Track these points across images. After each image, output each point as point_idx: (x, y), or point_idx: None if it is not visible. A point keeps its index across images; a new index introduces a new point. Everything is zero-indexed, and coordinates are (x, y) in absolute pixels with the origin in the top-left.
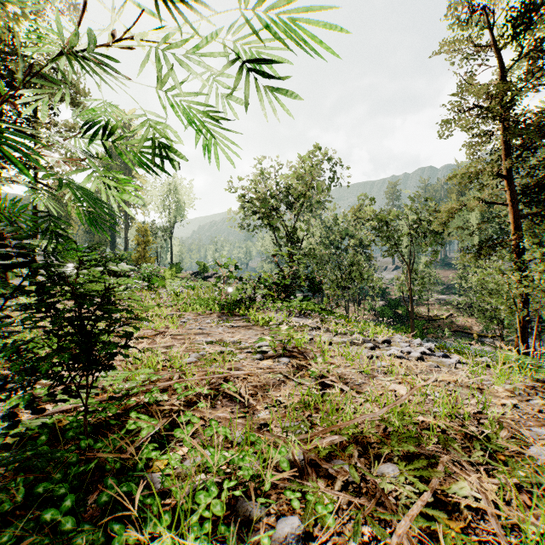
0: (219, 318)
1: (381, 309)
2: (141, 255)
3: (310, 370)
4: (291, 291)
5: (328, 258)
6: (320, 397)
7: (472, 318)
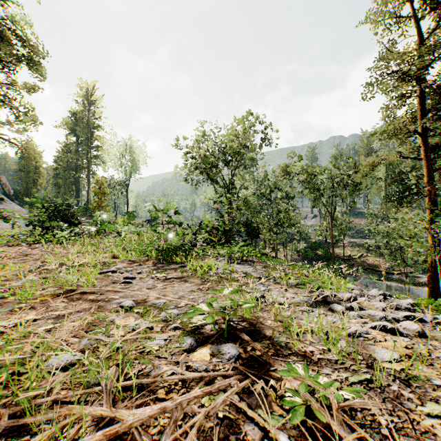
0: (153, 266)
1: (304, 250)
2: (98, 205)
3: (286, 403)
4: (231, 236)
5: (260, 207)
6: None
7: (379, 258)
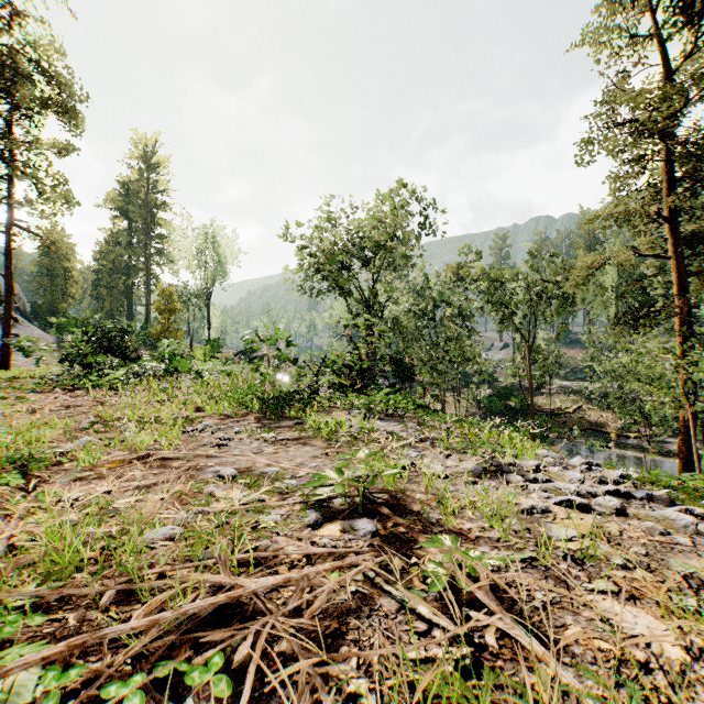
0: (257, 422)
1: (487, 400)
2: (165, 328)
3: (427, 573)
4: (371, 378)
5: (418, 332)
6: (473, 695)
7: (607, 412)
